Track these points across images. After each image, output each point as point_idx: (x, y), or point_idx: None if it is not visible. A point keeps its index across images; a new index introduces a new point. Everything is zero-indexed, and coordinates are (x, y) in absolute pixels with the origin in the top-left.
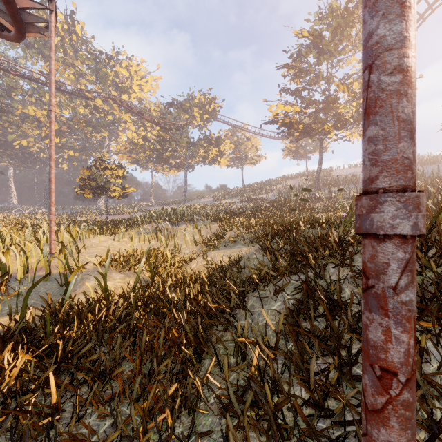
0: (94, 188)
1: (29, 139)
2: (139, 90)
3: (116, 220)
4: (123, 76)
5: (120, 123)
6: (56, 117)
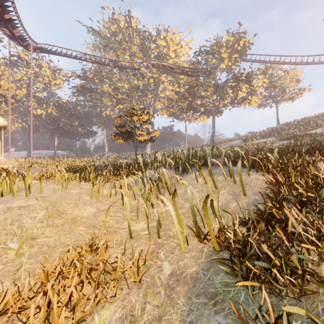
0: (123, 133)
1: (108, 109)
2: (174, 55)
3: (128, 163)
4: (162, 47)
5: (159, 84)
6: (119, 90)
